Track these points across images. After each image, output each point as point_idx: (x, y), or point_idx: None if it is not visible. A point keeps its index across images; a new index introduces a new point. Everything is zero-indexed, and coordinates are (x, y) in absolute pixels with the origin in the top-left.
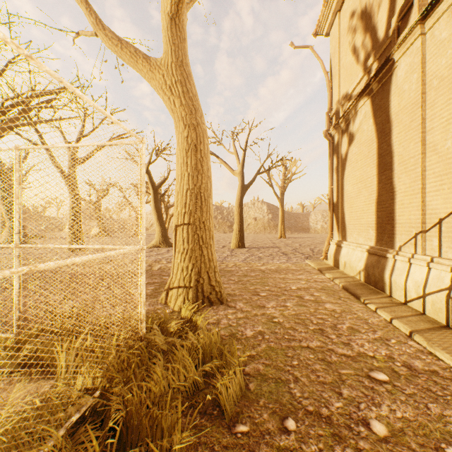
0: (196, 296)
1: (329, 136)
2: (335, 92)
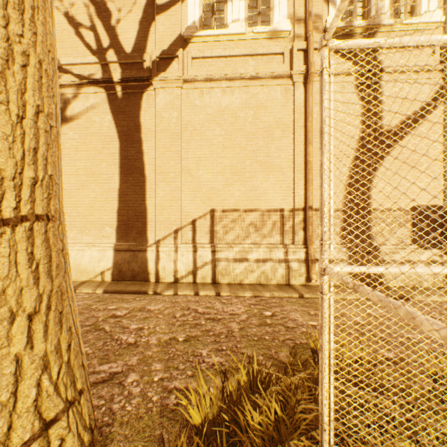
0: (92, 406)
1: None
2: None
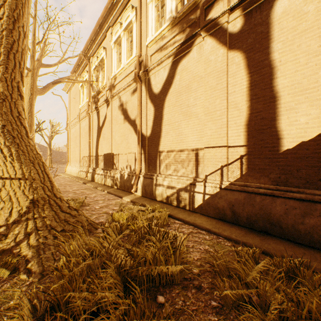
0: None
1: (68, 129)
2: (69, 115)
